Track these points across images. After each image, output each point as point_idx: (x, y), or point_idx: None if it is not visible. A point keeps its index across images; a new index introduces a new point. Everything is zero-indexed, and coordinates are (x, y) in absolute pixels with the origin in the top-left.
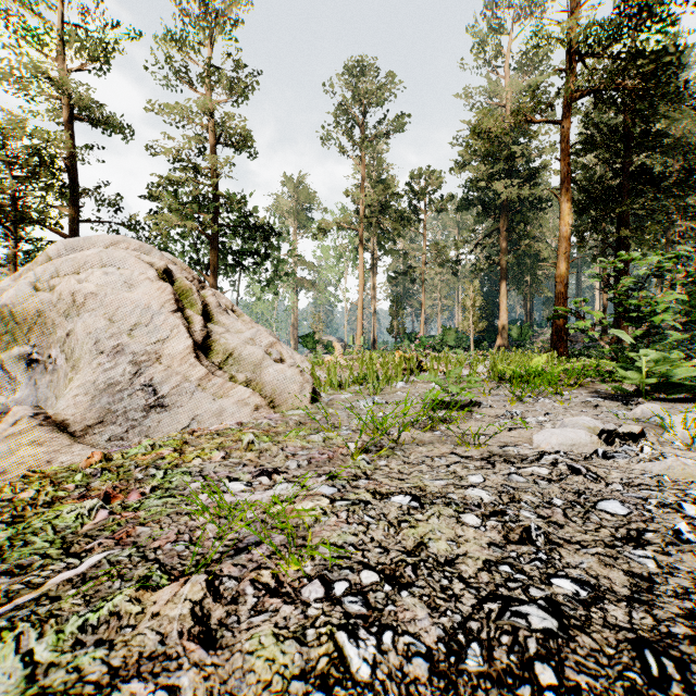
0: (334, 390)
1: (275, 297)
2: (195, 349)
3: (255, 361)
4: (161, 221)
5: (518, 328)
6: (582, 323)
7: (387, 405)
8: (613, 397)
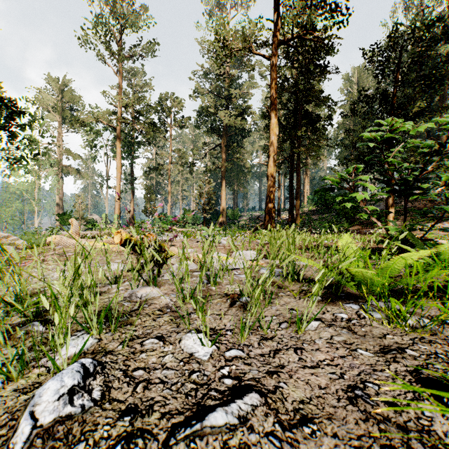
0: None
1: (37, 179)
2: None
3: None
4: None
5: (232, 212)
6: (360, 195)
7: None
8: None
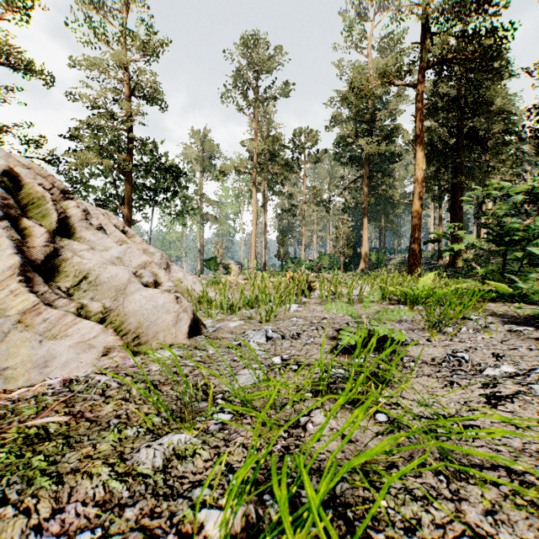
0: (223, 315)
1: (184, 228)
2: (24, 270)
3: (117, 285)
4: (78, 157)
5: (376, 254)
6: (457, 246)
7: (284, 340)
8: (527, 322)
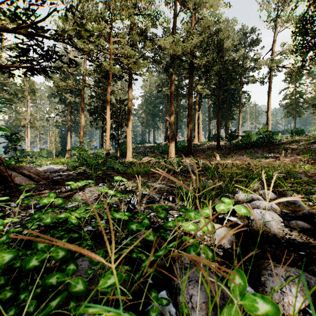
0: None
1: None
2: None
3: None
4: None
5: None
6: (74, 152)
7: None
8: None
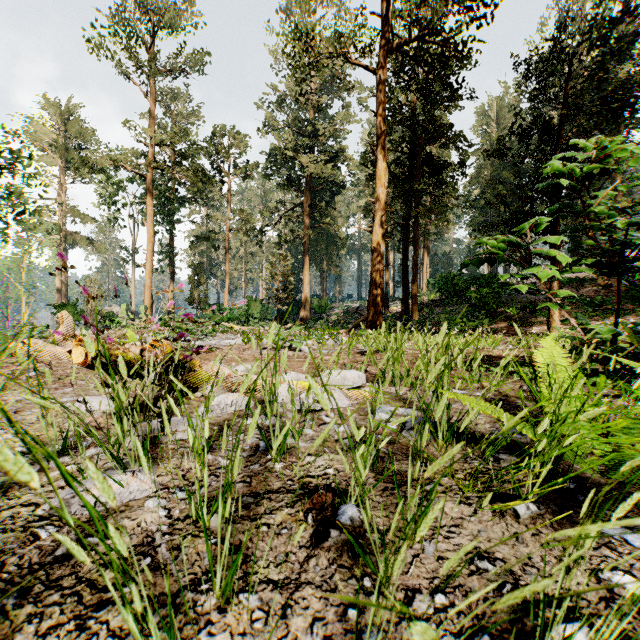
0: None
1: (25, 252)
2: None
3: None
4: None
5: (319, 302)
6: (543, 271)
7: None
8: None
